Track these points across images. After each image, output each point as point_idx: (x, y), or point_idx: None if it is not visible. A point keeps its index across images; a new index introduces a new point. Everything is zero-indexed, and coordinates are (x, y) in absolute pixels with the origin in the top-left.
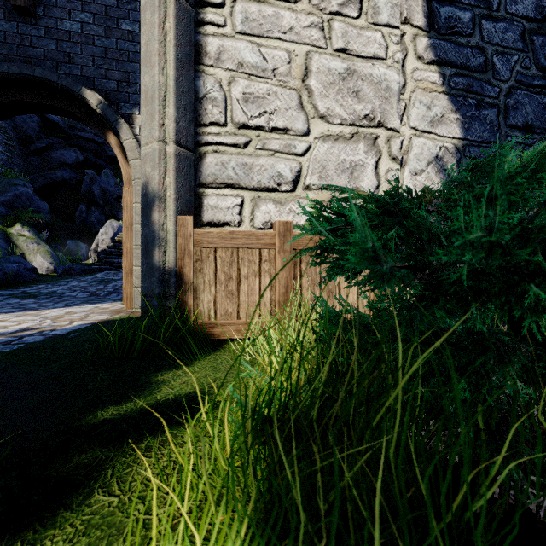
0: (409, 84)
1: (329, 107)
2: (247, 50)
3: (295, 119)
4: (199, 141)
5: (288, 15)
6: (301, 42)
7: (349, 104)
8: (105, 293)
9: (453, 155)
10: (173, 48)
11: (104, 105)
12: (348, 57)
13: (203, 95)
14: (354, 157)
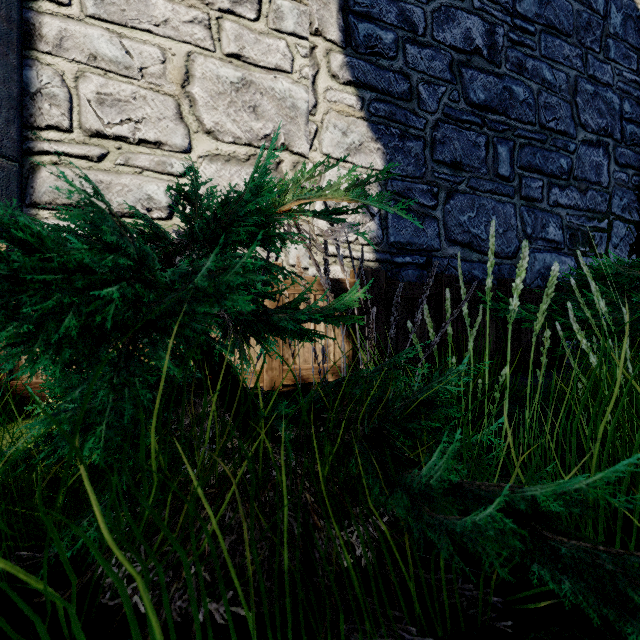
0: (322, 105)
1: (218, 122)
2: (104, 40)
3: (172, 132)
4: (30, 148)
5: (162, 5)
6: (180, 39)
7: (244, 120)
8: None
9: (373, 189)
10: None
11: None
12: (243, 65)
13: (36, 89)
14: None
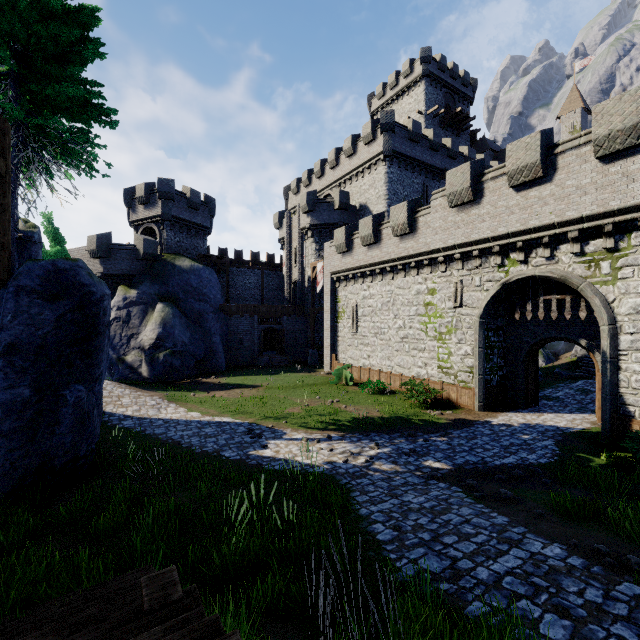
0: None
1: None
2: (636, 367)
3: None
4: (619, 391)
5: None
6: None
7: None
8: (585, 403)
9: None
10: (609, 373)
11: (588, 345)
12: None
13: (620, 379)
14: None
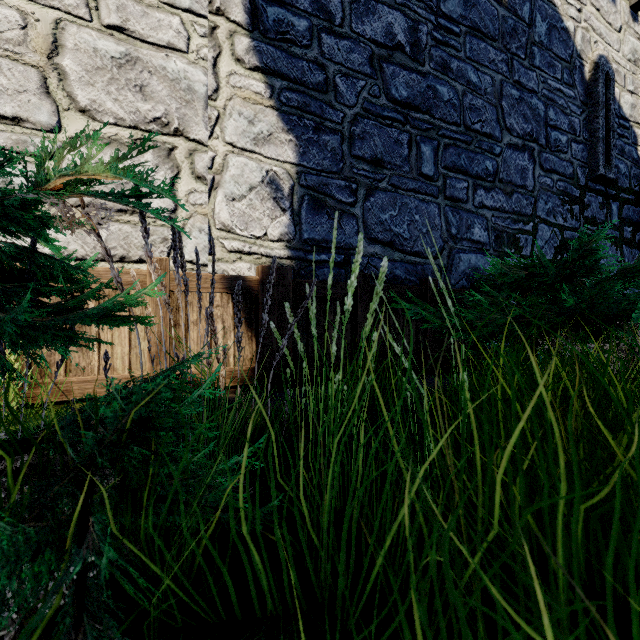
0: (225, 90)
1: (96, 100)
2: None
3: (35, 108)
4: None
5: None
6: (46, 3)
7: (129, 100)
8: None
9: (285, 182)
10: None
11: None
12: (128, 39)
13: None
14: (137, 169)
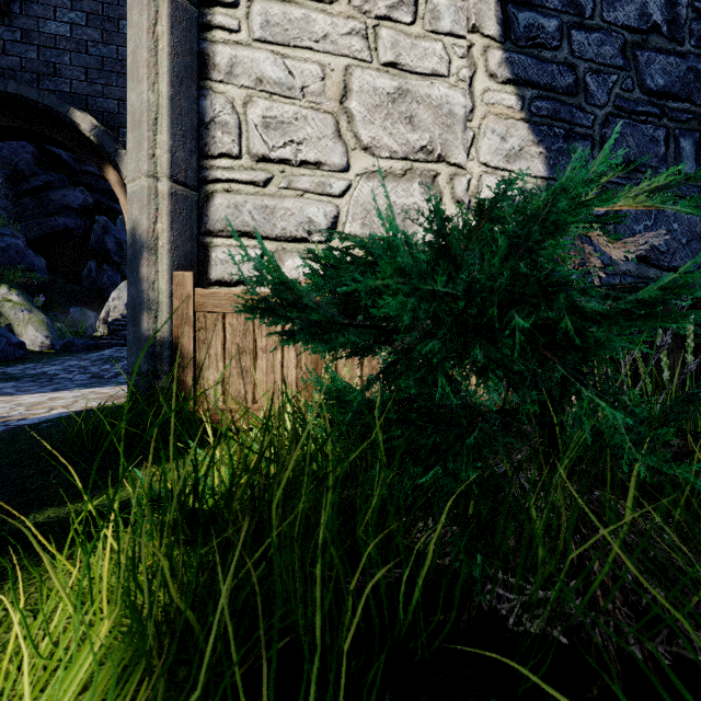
0: (479, 109)
1: (375, 137)
2: (268, 63)
3: (331, 151)
4: (205, 177)
5: (322, 19)
6: (339, 53)
7: (401, 133)
8: (111, 374)
9: None
10: (167, 58)
11: (100, 131)
12: (399, 73)
13: (210, 118)
14: (407, 199)
